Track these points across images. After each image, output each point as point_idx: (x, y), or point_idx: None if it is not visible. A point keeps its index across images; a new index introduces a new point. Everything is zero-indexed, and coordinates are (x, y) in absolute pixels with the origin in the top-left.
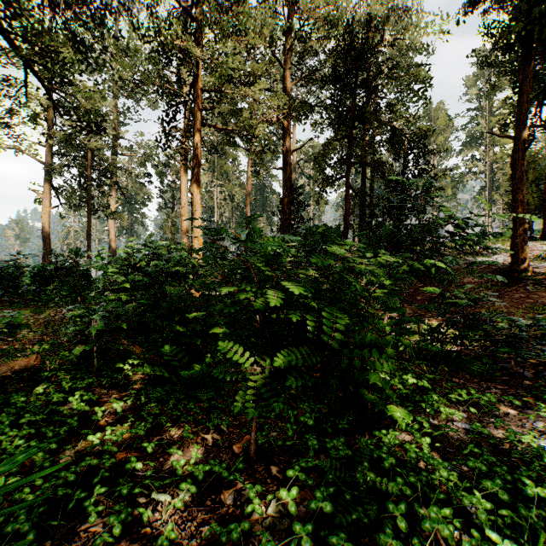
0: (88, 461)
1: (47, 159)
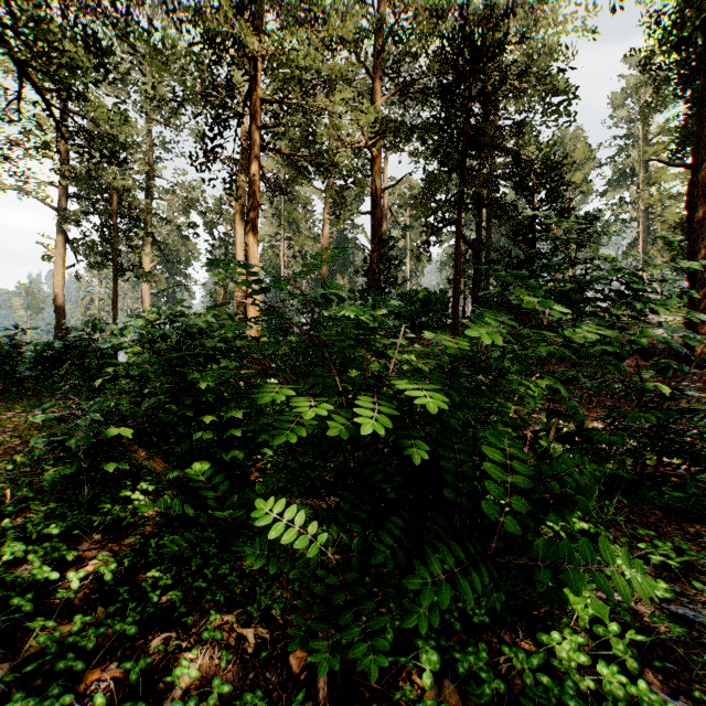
0: (17, 703)
1: (60, 204)
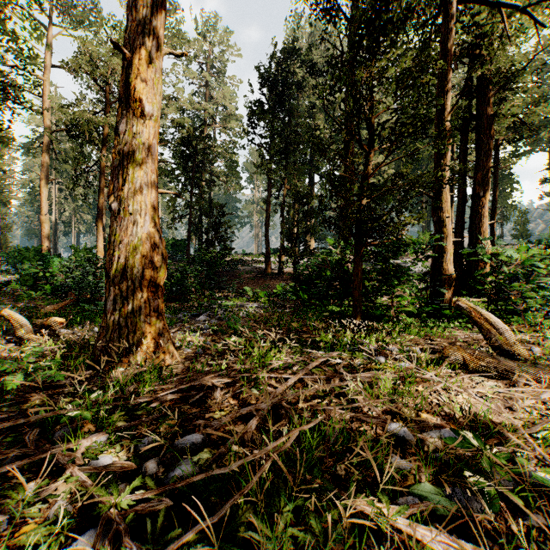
0: None
1: None
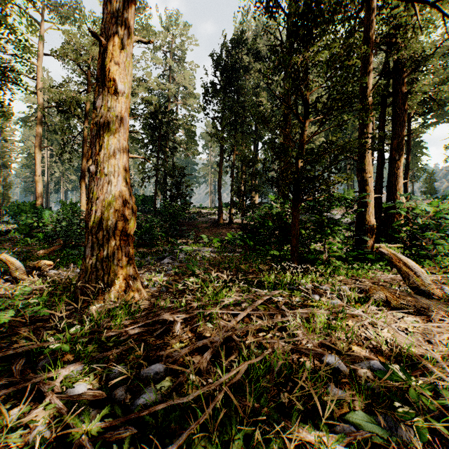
0: None
1: None
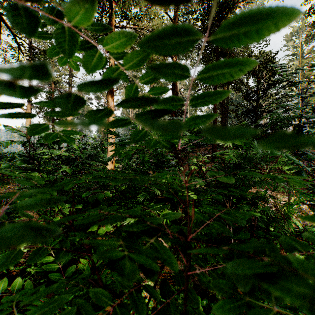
0: None
1: None
